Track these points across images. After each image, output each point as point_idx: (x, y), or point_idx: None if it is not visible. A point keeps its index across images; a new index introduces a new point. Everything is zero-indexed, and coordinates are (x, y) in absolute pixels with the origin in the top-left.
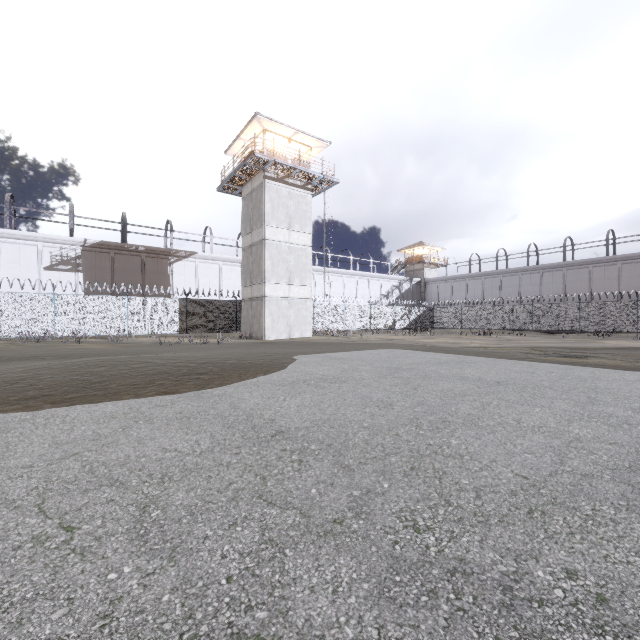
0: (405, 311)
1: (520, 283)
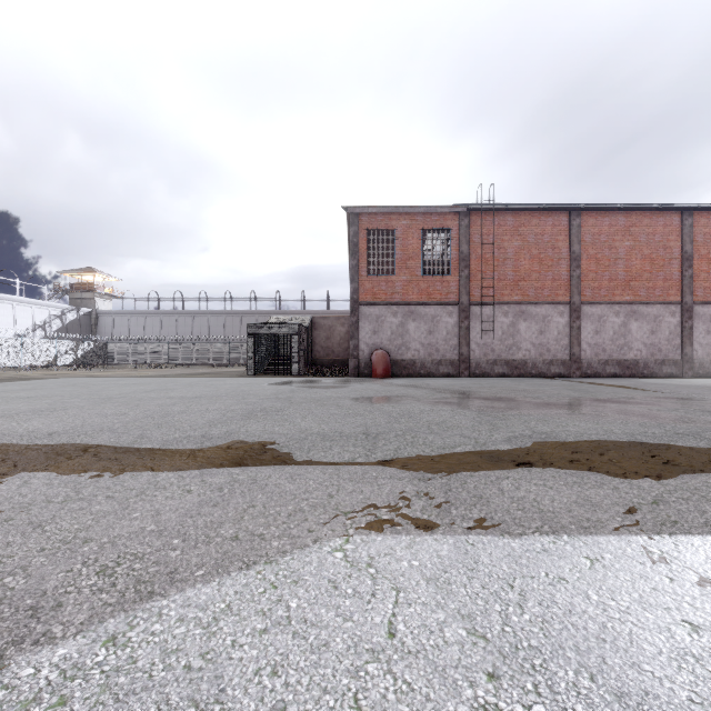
0: (71, 346)
1: (193, 324)
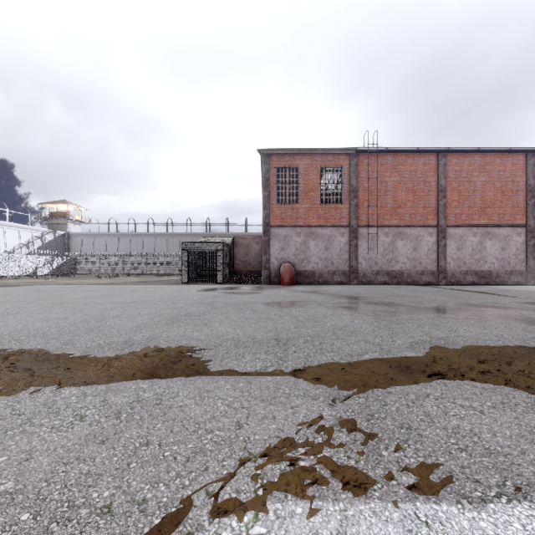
0: (48, 260)
1: (143, 243)
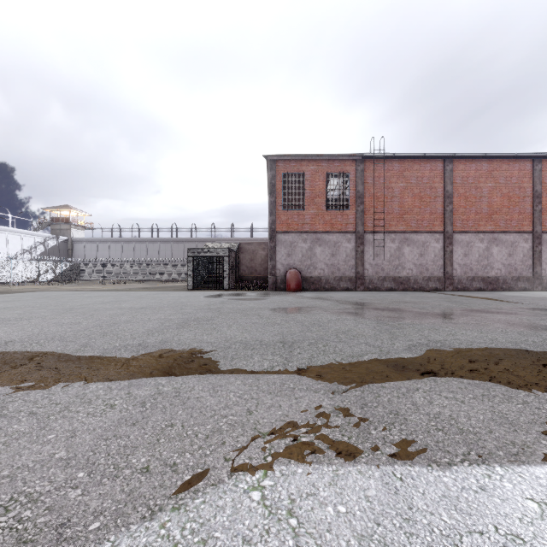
0: (51, 266)
1: (147, 249)
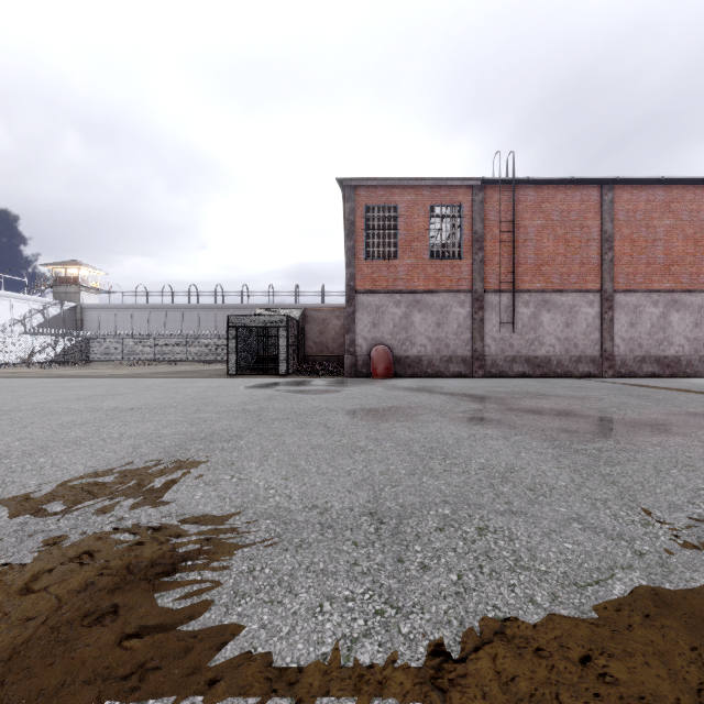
0: (50, 341)
1: (183, 319)
